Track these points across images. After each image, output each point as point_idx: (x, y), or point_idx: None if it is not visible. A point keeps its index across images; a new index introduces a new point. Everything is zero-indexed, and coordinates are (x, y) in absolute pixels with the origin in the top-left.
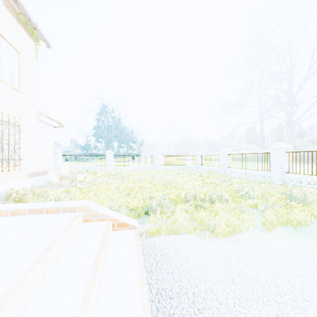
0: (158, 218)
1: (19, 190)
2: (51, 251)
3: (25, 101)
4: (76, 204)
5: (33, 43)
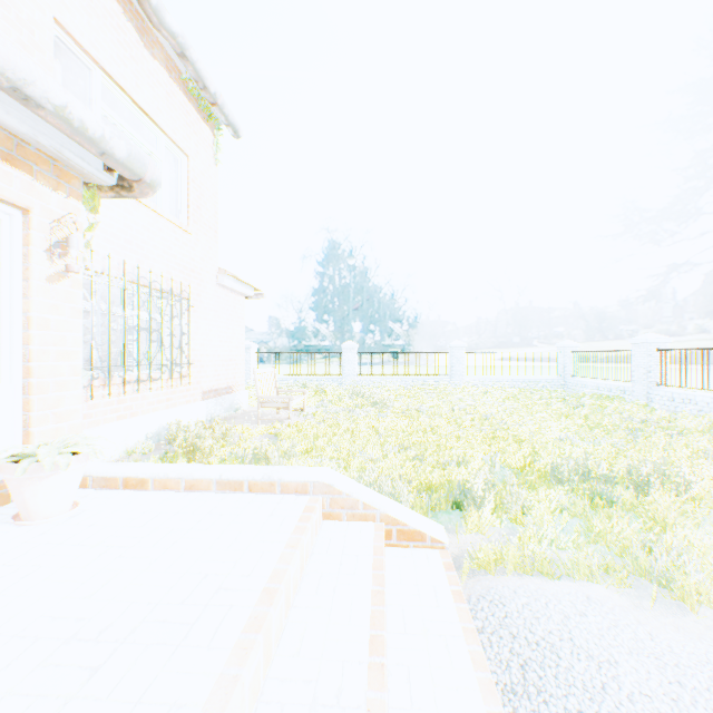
0: (488, 520)
1: (189, 426)
2: (276, 603)
3: (197, 250)
4: (307, 476)
5: (211, 134)
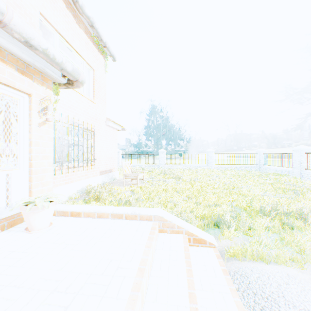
0: (233, 233)
1: (95, 186)
2: (145, 276)
3: (98, 110)
4: (151, 212)
5: (103, 60)
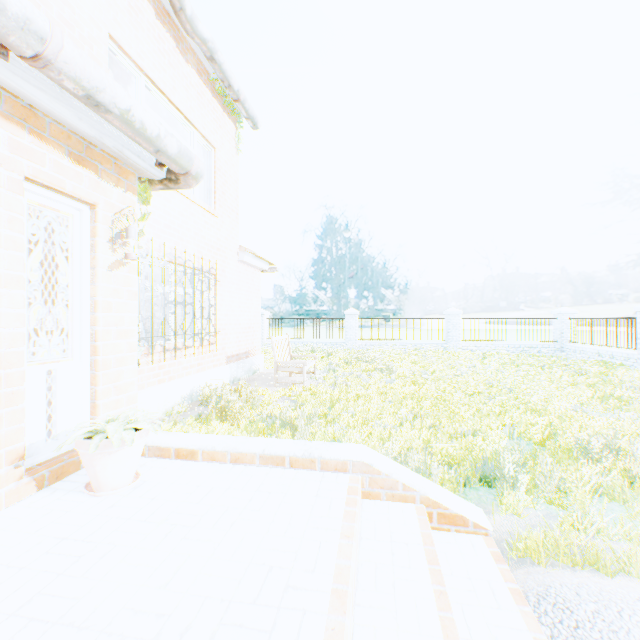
0: (521, 500)
1: (217, 389)
2: (349, 610)
3: (222, 231)
4: (346, 455)
5: (233, 127)
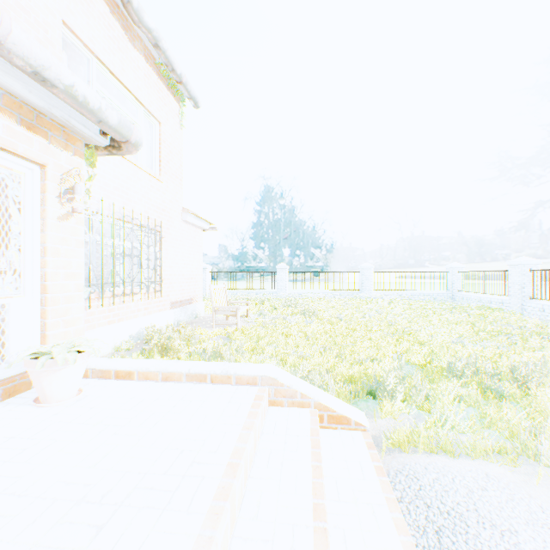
0: (399, 407)
1: (161, 329)
2: (238, 475)
3: (167, 195)
4: (256, 371)
5: (177, 105)
